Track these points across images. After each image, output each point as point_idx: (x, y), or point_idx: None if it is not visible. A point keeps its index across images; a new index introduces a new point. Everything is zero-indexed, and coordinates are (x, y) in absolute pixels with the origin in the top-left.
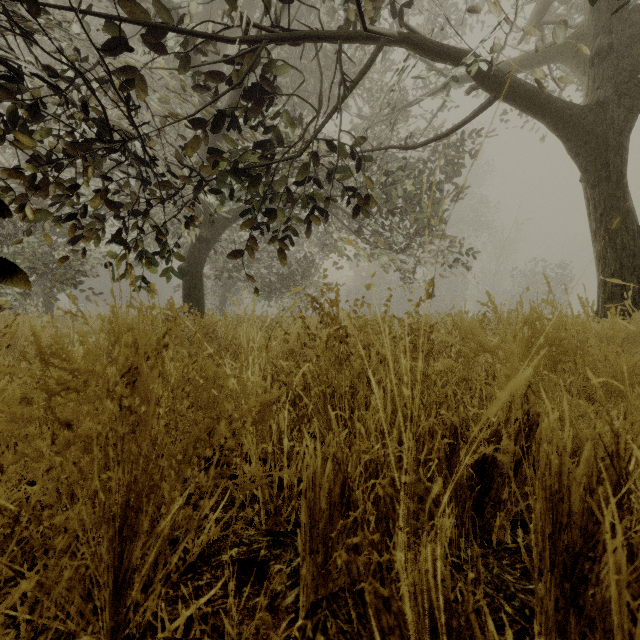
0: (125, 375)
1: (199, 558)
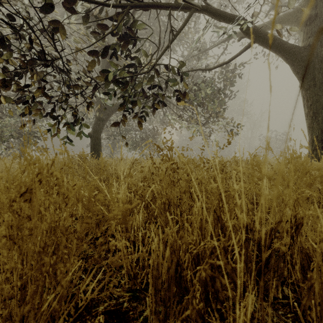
0: (23, 194)
1: (85, 309)
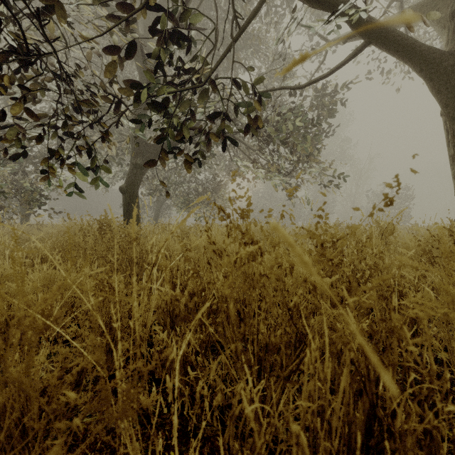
0: None
1: None
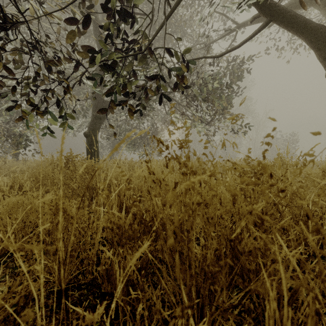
0: None
1: None
